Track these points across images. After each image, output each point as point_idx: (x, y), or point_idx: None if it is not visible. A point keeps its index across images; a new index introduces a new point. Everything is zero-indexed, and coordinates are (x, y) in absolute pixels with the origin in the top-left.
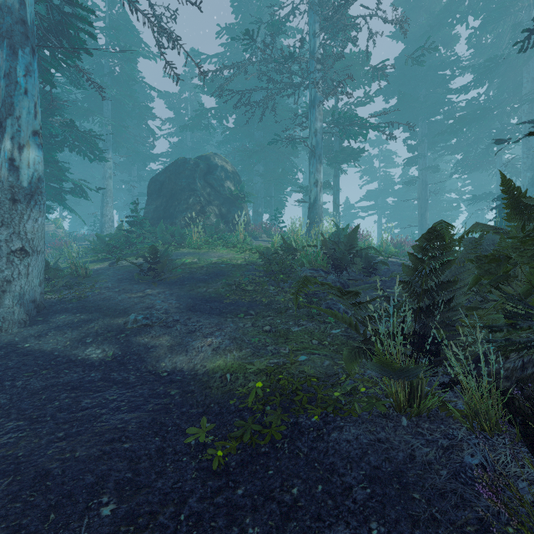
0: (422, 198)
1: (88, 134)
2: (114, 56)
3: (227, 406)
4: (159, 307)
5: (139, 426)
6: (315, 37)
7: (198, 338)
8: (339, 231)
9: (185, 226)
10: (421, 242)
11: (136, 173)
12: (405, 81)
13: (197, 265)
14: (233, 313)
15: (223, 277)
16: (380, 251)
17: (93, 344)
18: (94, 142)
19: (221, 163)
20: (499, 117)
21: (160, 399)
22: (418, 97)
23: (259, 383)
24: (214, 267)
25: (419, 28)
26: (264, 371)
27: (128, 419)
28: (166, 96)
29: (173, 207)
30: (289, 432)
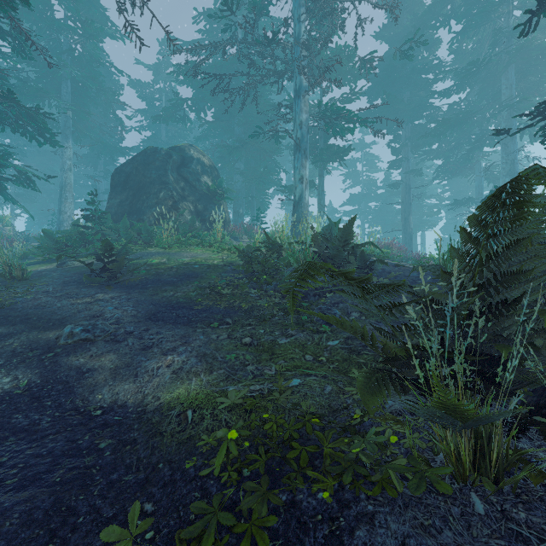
0: (406, 202)
1: (34, 112)
2: (74, 31)
3: (183, 468)
4: (109, 316)
5: (26, 520)
6: (300, 22)
7: (154, 356)
8: (331, 225)
9: (155, 223)
10: (481, 211)
11: (103, 167)
12: (389, 82)
13: (165, 266)
14: (204, 322)
15: (195, 279)
16: (372, 251)
17: (1, 368)
18: (42, 120)
19: (197, 156)
20: (479, 122)
21: (80, 458)
22: (402, 98)
23: (232, 432)
24: (185, 268)
25: (403, 30)
26: (242, 405)
27: (9, 505)
28: (137, 85)
29: (140, 201)
30: (282, 524)
